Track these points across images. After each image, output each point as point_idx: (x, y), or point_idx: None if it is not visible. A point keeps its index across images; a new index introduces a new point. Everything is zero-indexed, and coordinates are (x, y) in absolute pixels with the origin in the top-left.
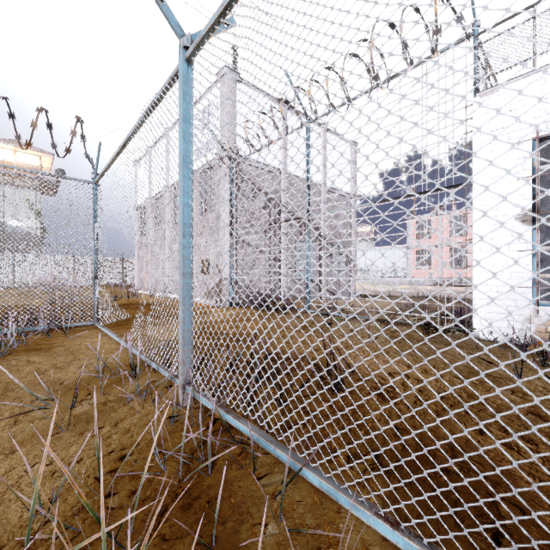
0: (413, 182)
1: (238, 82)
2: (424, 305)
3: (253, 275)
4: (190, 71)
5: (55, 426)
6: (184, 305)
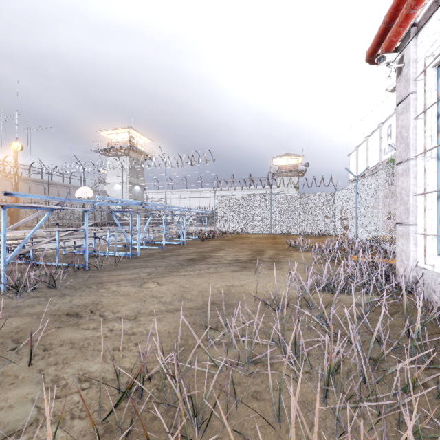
0: None
1: None
2: None
3: None
4: (357, 183)
5: None
6: (356, 225)
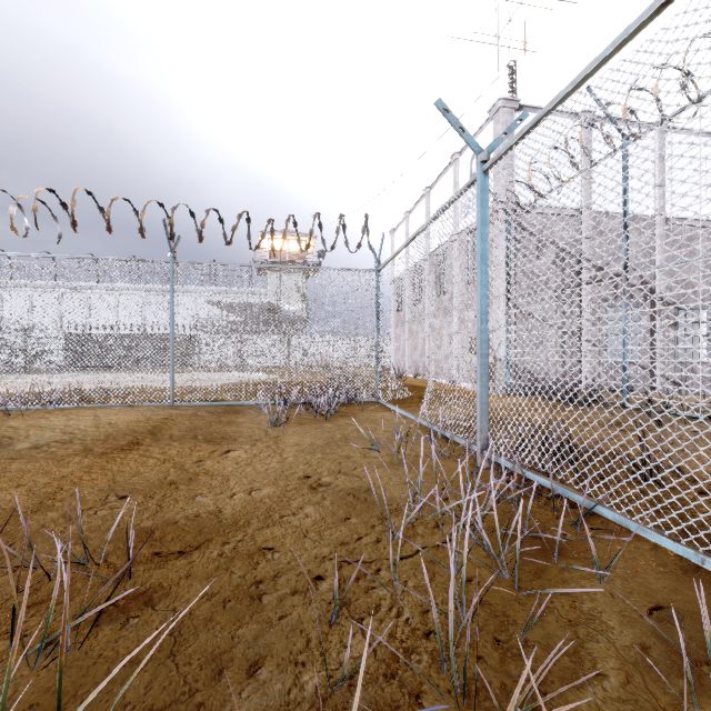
0: None
1: (517, 112)
2: None
3: (539, 356)
4: (486, 180)
5: (391, 462)
6: (481, 381)
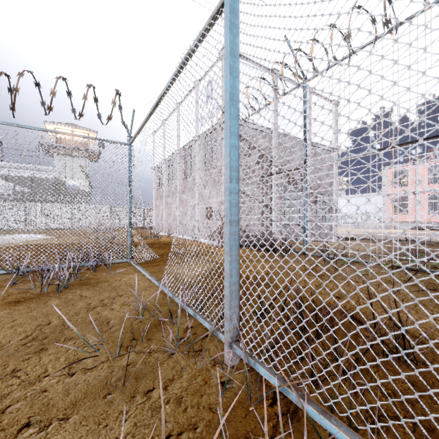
0: (389, 135)
1: None
2: (419, 249)
3: (249, 220)
4: (236, 1)
5: (105, 382)
6: (230, 256)
